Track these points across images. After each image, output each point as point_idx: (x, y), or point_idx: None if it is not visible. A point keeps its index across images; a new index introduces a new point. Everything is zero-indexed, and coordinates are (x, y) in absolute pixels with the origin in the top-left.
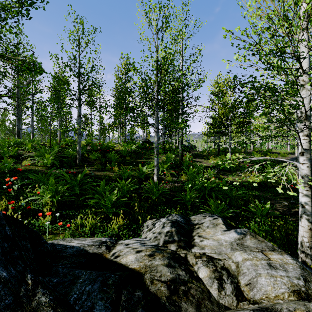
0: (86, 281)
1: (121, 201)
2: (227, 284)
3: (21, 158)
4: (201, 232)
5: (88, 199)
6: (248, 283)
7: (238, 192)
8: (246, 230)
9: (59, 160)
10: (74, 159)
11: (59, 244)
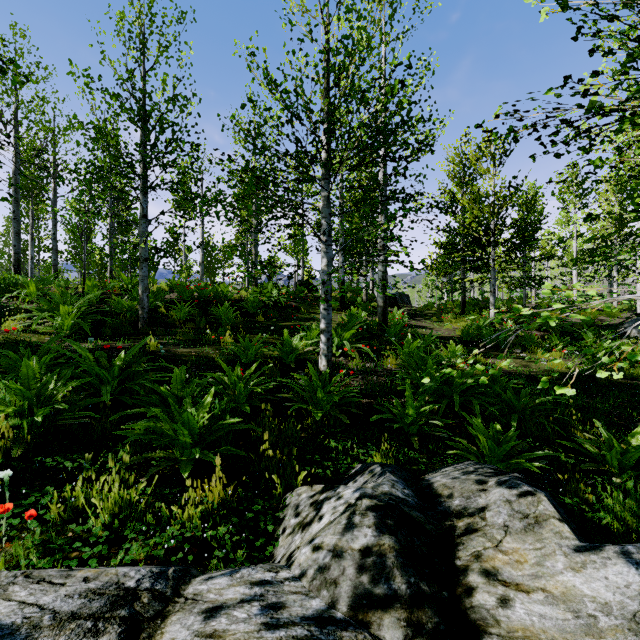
0: None
1: (224, 426)
2: None
3: (4, 315)
4: (490, 555)
5: (138, 417)
6: None
7: (540, 400)
8: None
9: (96, 321)
10: (133, 319)
11: None
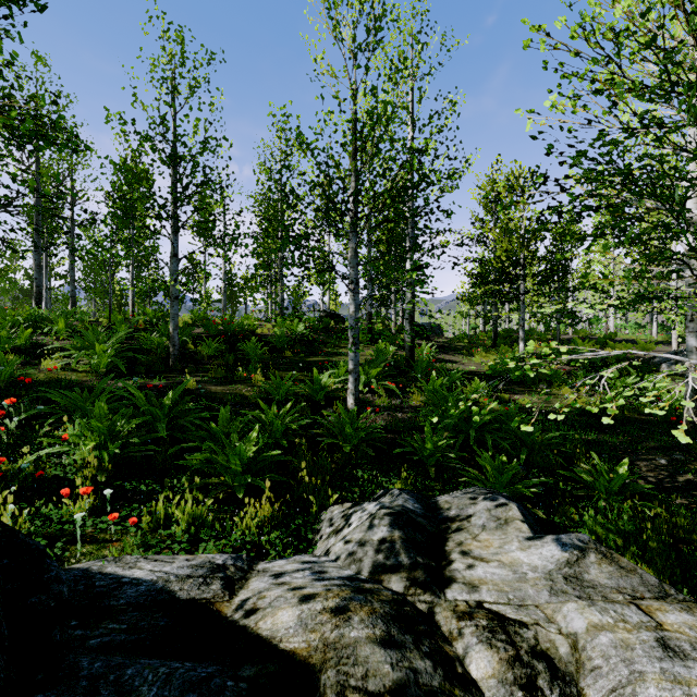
0: None
1: (267, 457)
2: None
3: (39, 353)
4: (468, 543)
5: (189, 451)
6: None
7: (548, 435)
8: (585, 538)
9: (128, 358)
10: (163, 356)
11: (103, 574)
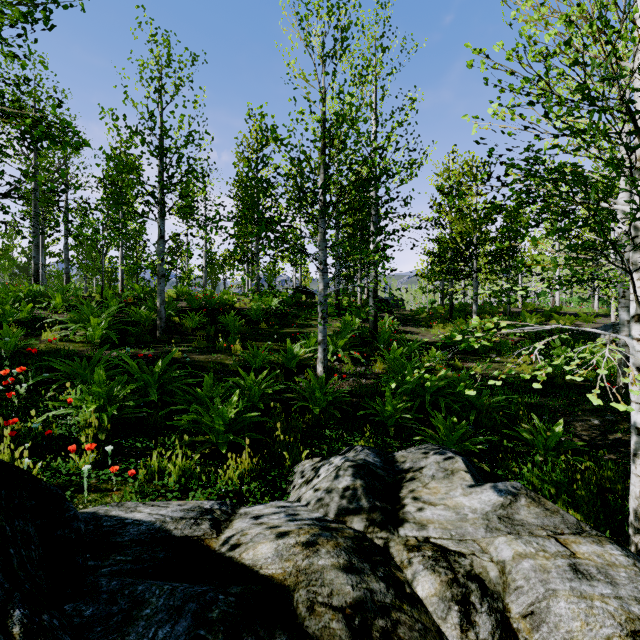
0: (158, 614)
1: (246, 418)
2: (482, 615)
3: (40, 325)
4: (419, 490)
5: (177, 413)
6: (529, 612)
7: (495, 399)
8: (517, 485)
9: (119, 330)
10: (151, 328)
11: (109, 516)
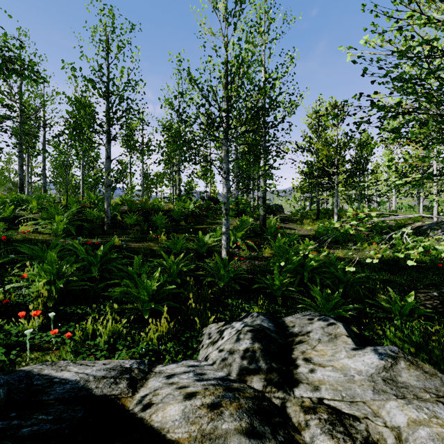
0: None
1: (166, 290)
2: None
3: (19, 221)
4: (309, 352)
5: (114, 286)
6: None
7: (357, 276)
8: (395, 349)
9: (77, 225)
10: (100, 224)
11: (40, 375)
